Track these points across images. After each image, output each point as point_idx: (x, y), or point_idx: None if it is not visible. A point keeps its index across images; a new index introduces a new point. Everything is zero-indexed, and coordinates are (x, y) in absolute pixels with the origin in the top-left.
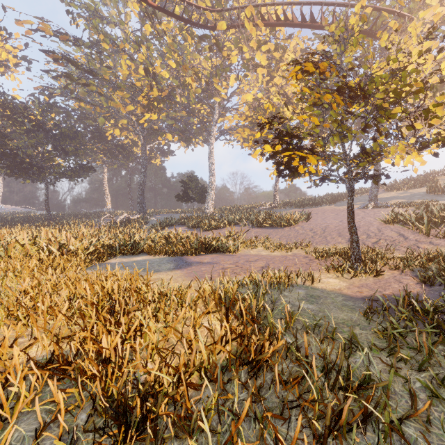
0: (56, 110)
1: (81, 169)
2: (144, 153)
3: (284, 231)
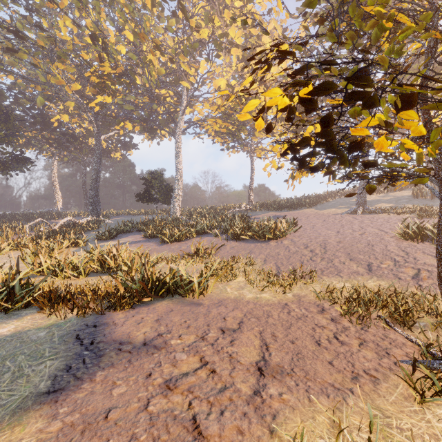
0: None
1: (13, 160)
2: (98, 144)
3: (270, 248)
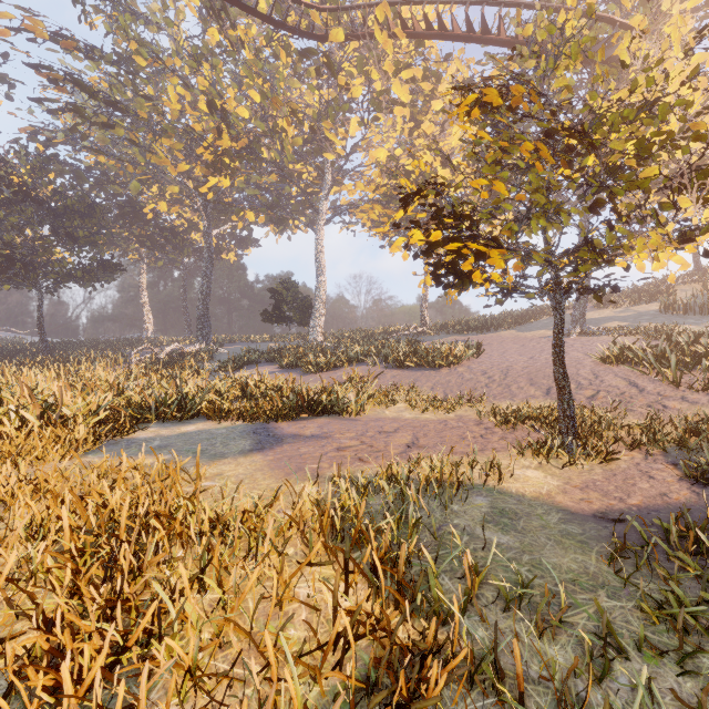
0: (59, 167)
1: (100, 267)
2: (209, 242)
3: (440, 376)
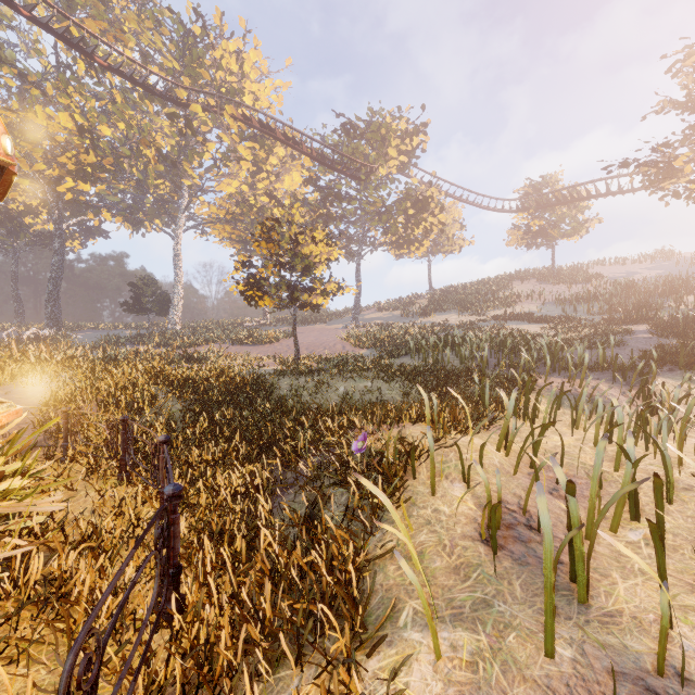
0: None
1: None
2: (61, 234)
3: (264, 348)
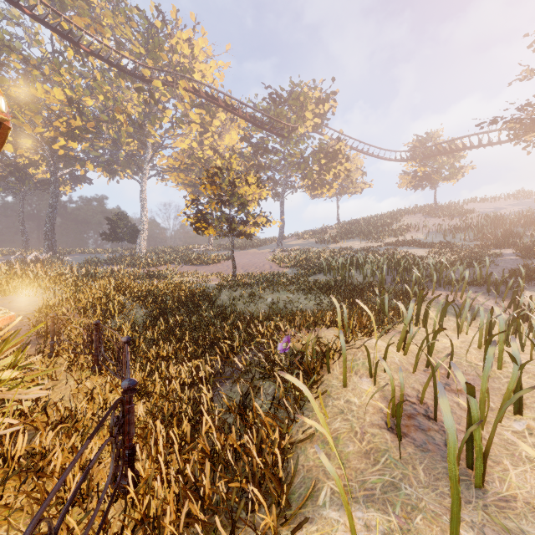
0: None
1: None
2: (55, 181)
3: (209, 267)
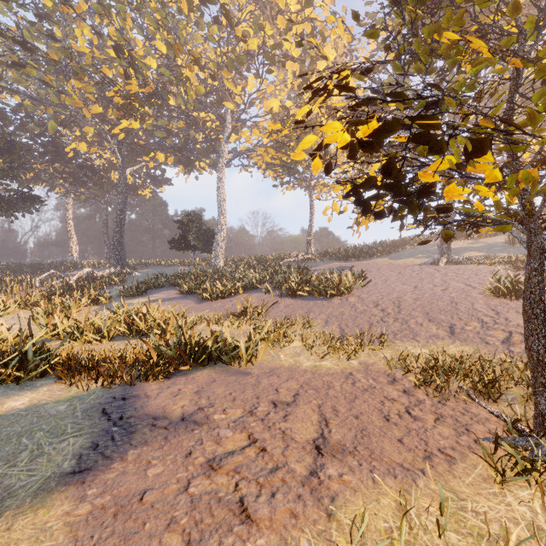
0: None
1: (19, 198)
2: (123, 178)
3: (333, 306)
